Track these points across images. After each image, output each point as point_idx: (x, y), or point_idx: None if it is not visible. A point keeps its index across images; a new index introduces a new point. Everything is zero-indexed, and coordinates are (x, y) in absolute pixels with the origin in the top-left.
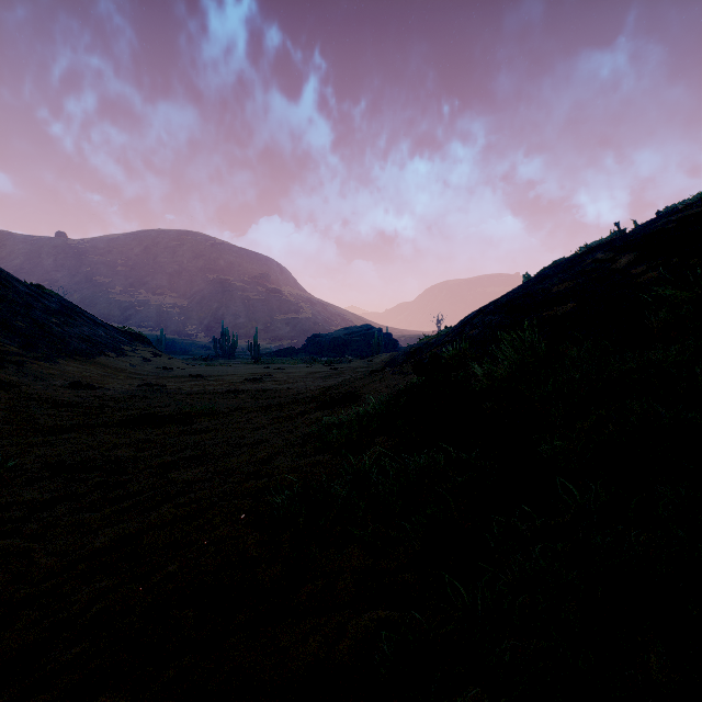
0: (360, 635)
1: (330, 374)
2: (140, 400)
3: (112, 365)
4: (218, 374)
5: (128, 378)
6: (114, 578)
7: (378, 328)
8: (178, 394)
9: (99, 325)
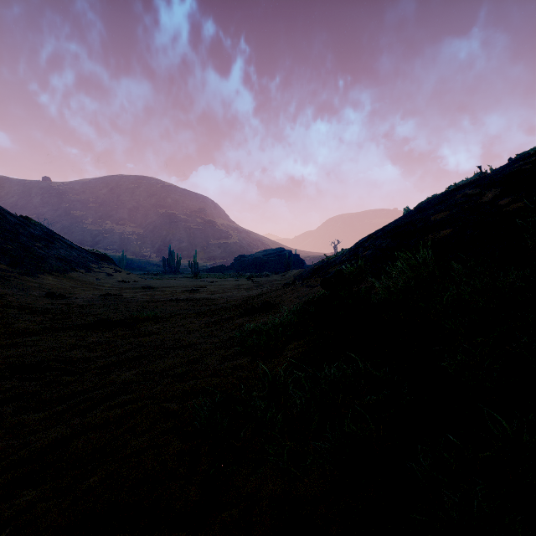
0: None
1: (252, 286)
2: (100, 307)
3: (81, 279)
4: (165, 286)
5: (94, 290)
6: (35, 491)
7: (289, 250)
8: (130, 302)
9: (73, 248)
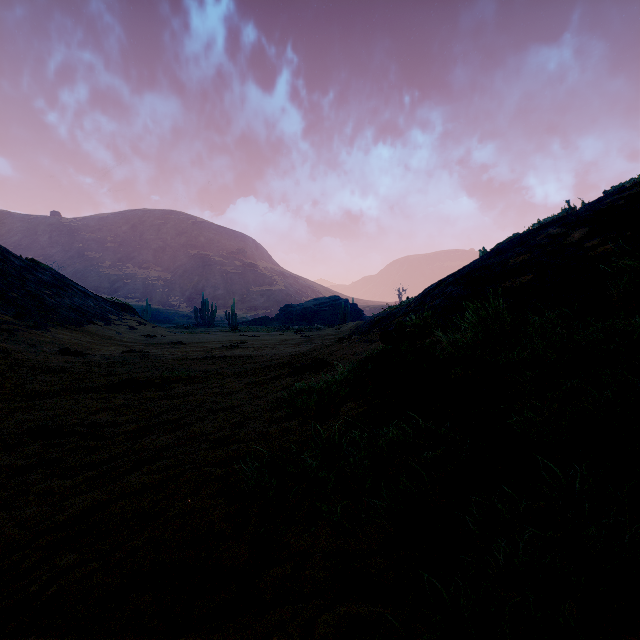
0: (330, 636)
1: (301, 341)
2: (124, 366)
3: (100, 333)
4: (198, 341)
5: (114, 345)
6: (76, 554)
7: (345, 299)
8: (159, 360)
9: (88, 296)
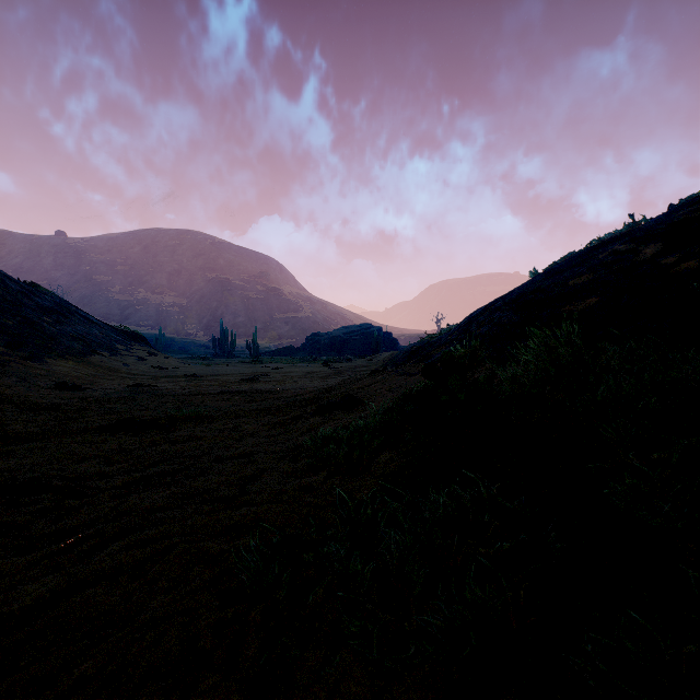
0: None
1: (329, 374)
2: (126, 403)
3: (104, 365)
4: (214, 374)
5: (120, 379)
6: None
7: (378, 327)
8: (167, 395)
9: (93, 323)
